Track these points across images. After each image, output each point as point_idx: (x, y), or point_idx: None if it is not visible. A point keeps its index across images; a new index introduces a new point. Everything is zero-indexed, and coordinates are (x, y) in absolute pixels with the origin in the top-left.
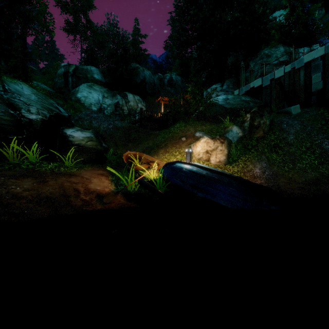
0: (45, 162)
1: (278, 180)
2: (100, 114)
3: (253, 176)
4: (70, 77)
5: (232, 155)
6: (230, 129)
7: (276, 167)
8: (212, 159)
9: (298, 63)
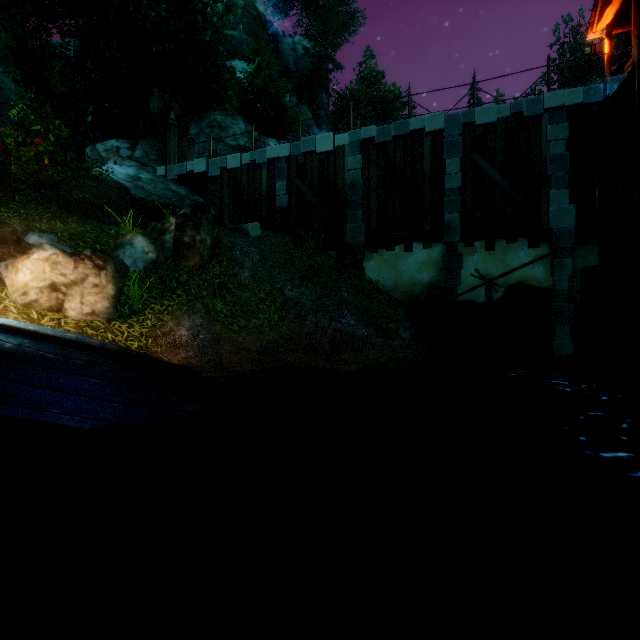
0: None
1: (221, 348)
2: None
3: (173, 344)
4: None
5: (132, 299)
6: (128, 241)
7: (220, 326)
8: (71, 306)
9: (260, 156)
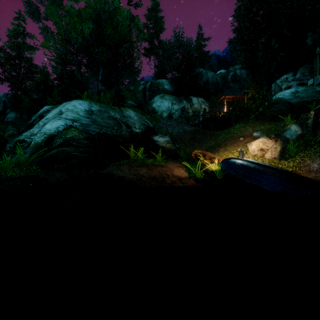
0: (147, 158)
1: None
2: (173, 122)
3: (308, 170)
4: (147, 91)
5: (289, 151)
6: (288, 128)
7: None
8: (266, 155)
9: None
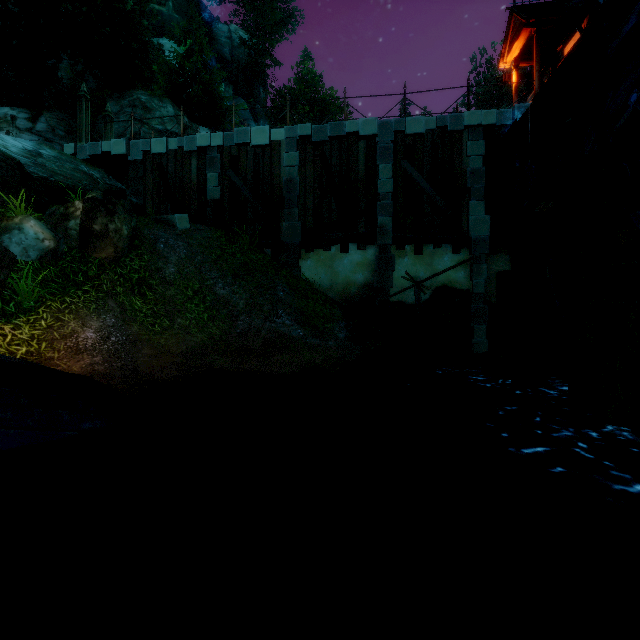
0: None
1: (138, 352)
2: None
3: (75, 349)
4: None
5: (20, 295)
6: (15, 225)
7: (139, 326)
8: None
9: (189, 143)
